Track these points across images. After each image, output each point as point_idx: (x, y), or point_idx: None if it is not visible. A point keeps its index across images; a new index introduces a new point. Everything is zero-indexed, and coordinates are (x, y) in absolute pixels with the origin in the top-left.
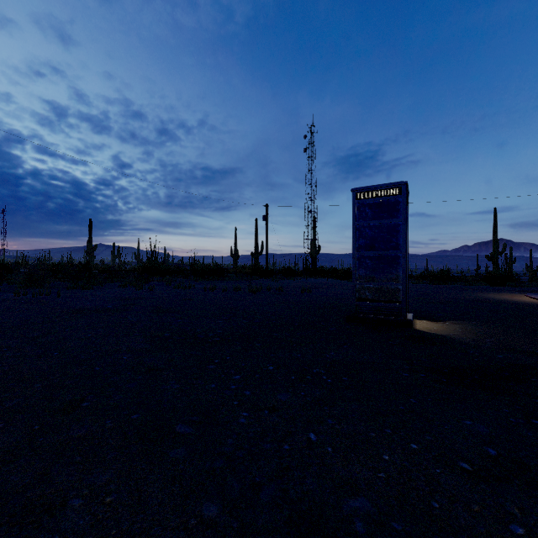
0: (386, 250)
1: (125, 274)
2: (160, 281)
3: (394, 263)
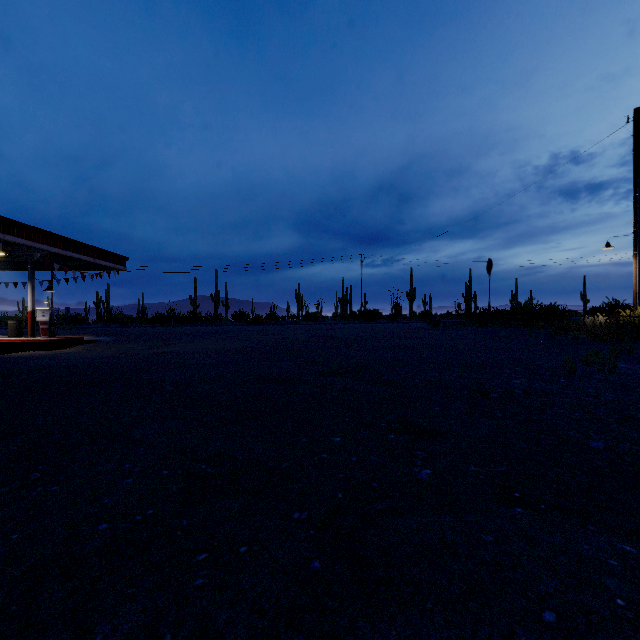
0: None
1: None
2: None
3: None
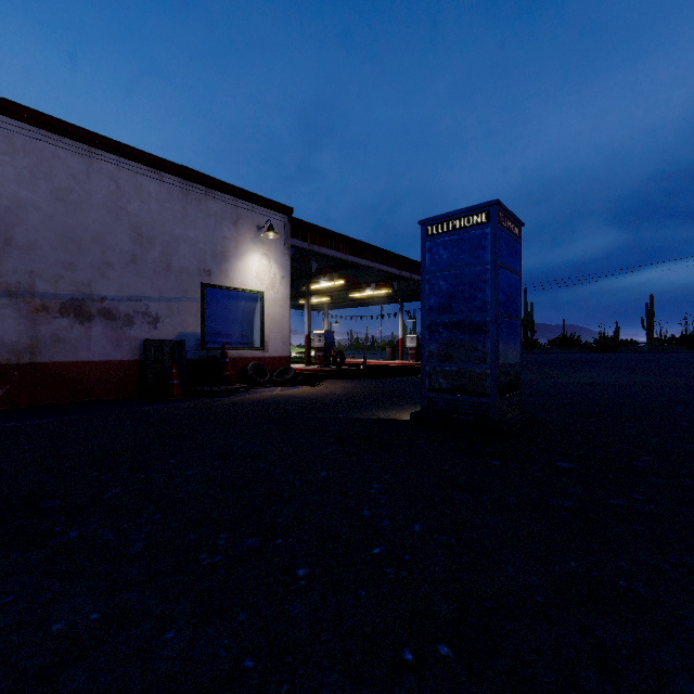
0: None
1: None
2: None
3: None
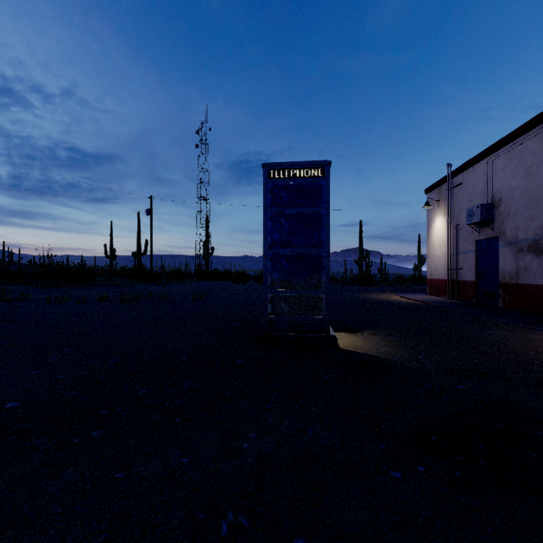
0: (306, 248)
1: None
2: None
3: (316, 264)
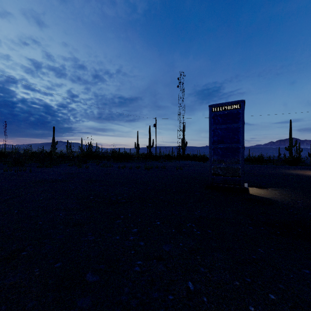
0: (231, 144)
1: (73, 158)
2: (93, 162)
3: (236, 152)
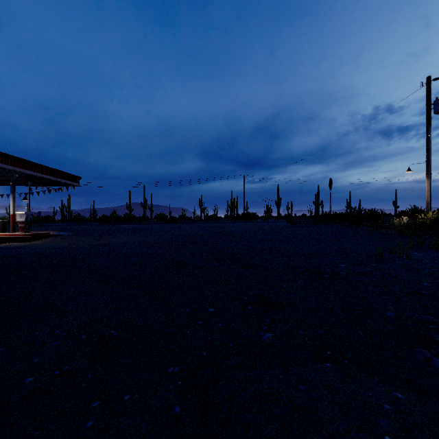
0: None
1: None
2: None
3: None
